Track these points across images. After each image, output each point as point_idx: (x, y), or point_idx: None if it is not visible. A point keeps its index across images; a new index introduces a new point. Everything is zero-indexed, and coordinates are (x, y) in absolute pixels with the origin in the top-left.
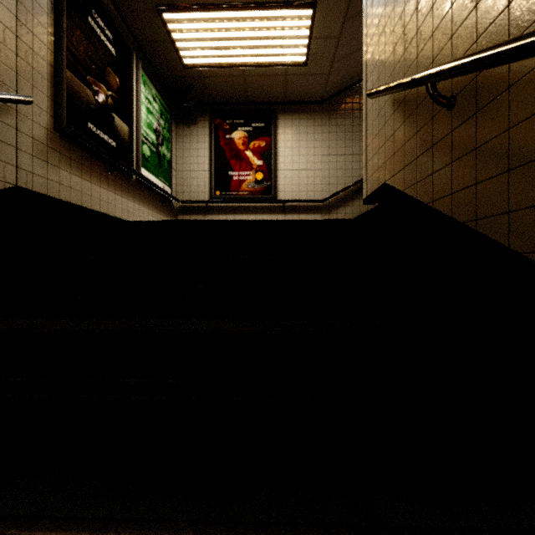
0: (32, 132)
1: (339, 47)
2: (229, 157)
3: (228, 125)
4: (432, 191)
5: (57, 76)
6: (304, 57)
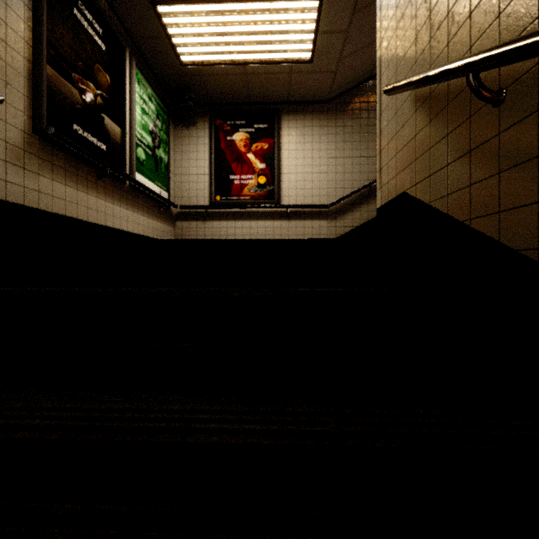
0: (5, 135)
1: (347, 42)
2: (230, 160)
3: (229, 126)
4: (470, 207)
5: (35, 72)
6: (310, 53)
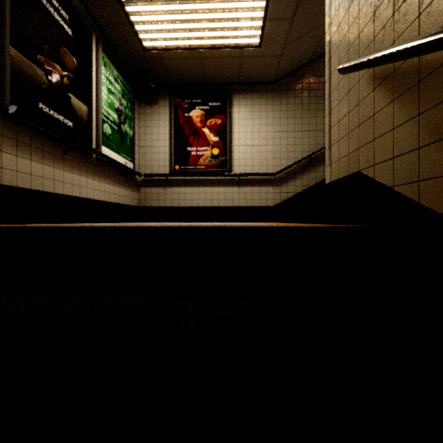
0: None
1: (292, 28)
2: (187, 134)
3: (187, 104)
4: None
5: None
6: (258, 39)
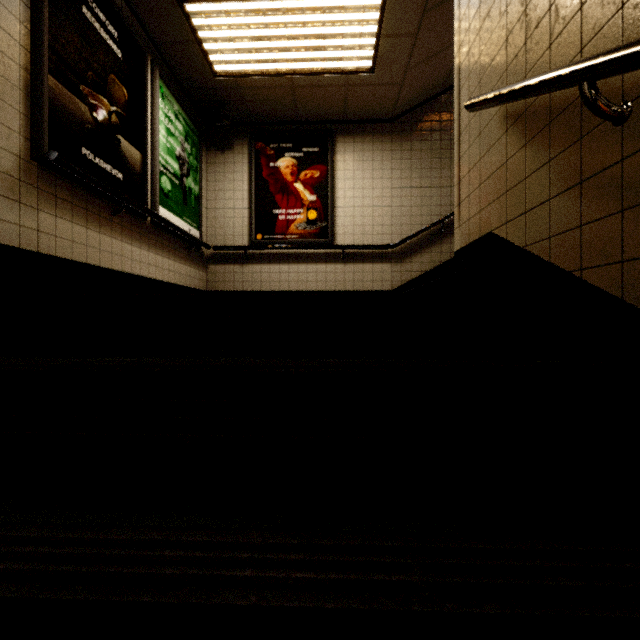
0: None
1: (416, 48)
2: (274, 191)
3: (273, 150)
4: (581, 253)
5: (34, 84)
6: (370, 61)
